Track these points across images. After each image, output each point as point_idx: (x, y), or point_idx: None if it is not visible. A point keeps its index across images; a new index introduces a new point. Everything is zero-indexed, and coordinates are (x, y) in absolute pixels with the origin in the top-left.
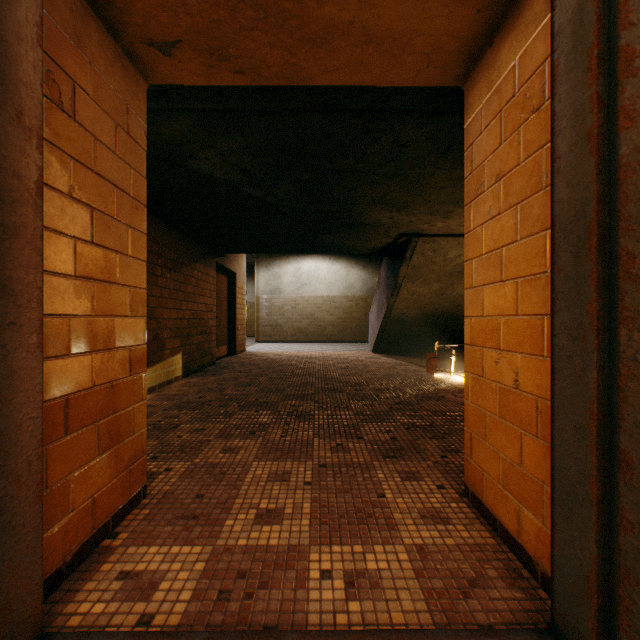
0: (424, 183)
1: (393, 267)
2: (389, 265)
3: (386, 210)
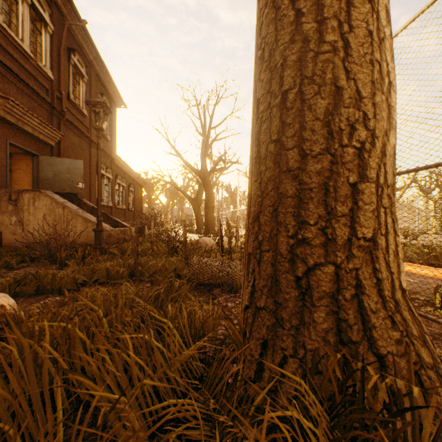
0: None
1: None
2: None
3: None
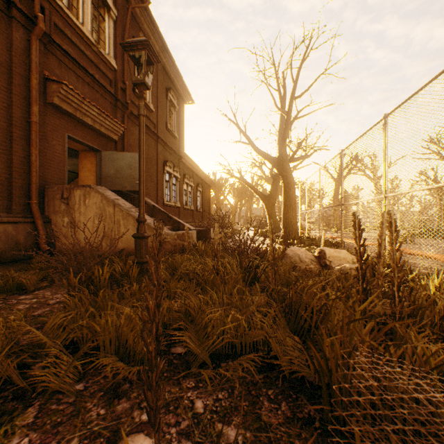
0: None
1: None
2: None
3: None
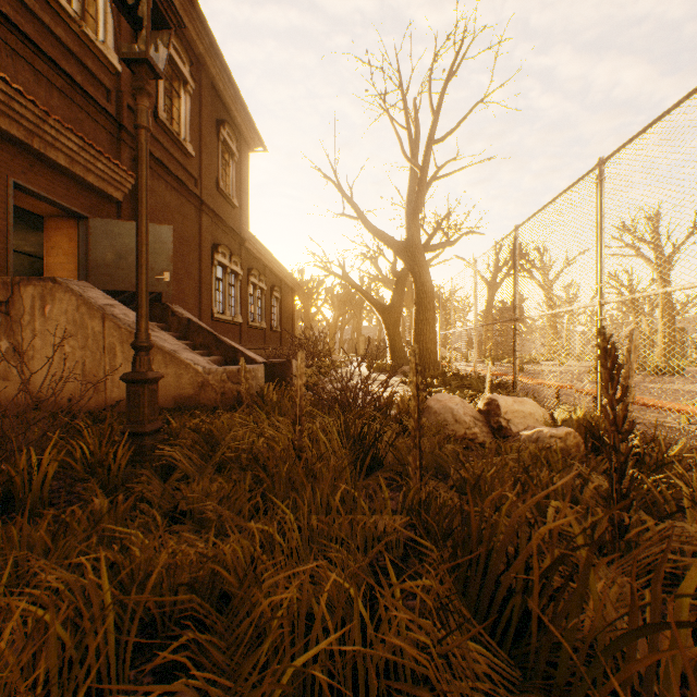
0: None
1: None
2: None
3: None
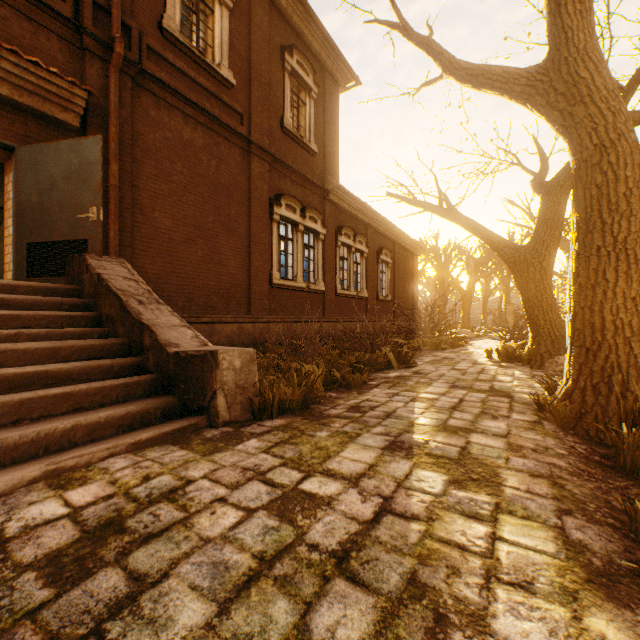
0: (2, 183)
1: None
2: None
3: None
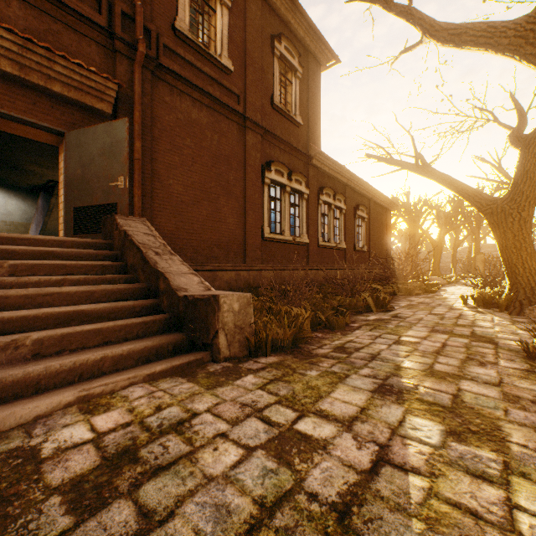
0: (58, 162)
1: (48, 198)
2: (45, 197)
3: (40, 167)
